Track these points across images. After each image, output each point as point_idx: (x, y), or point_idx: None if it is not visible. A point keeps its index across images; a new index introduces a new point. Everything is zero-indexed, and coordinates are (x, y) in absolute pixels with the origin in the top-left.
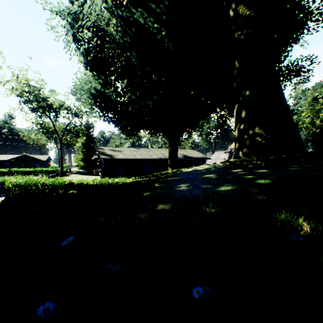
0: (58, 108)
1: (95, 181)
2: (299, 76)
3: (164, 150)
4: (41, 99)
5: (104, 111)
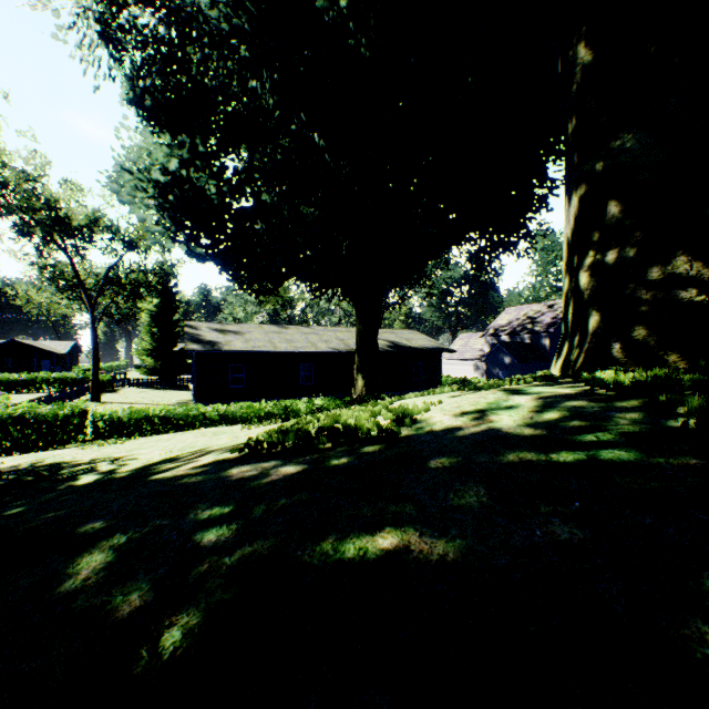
0: (86, 226)
1: (166, 411)
2: None
3: (346, 330)
4: (39, 204)
5: (186, 227)
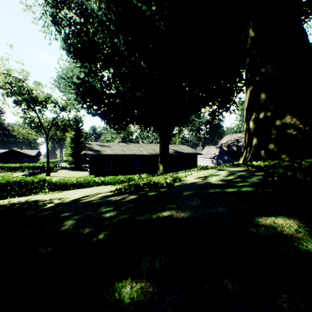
0: (44, 101)
1: (78, 179)
2: None
3: (155, 145)
4: (24, 91)
5: (88, 102)
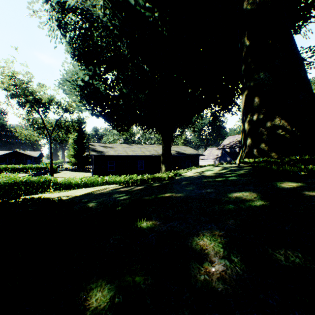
0: (47, 102)
1: (83, 179)
2: None
3: (157, 146)
4: (28, 93)
5: (92, 104)
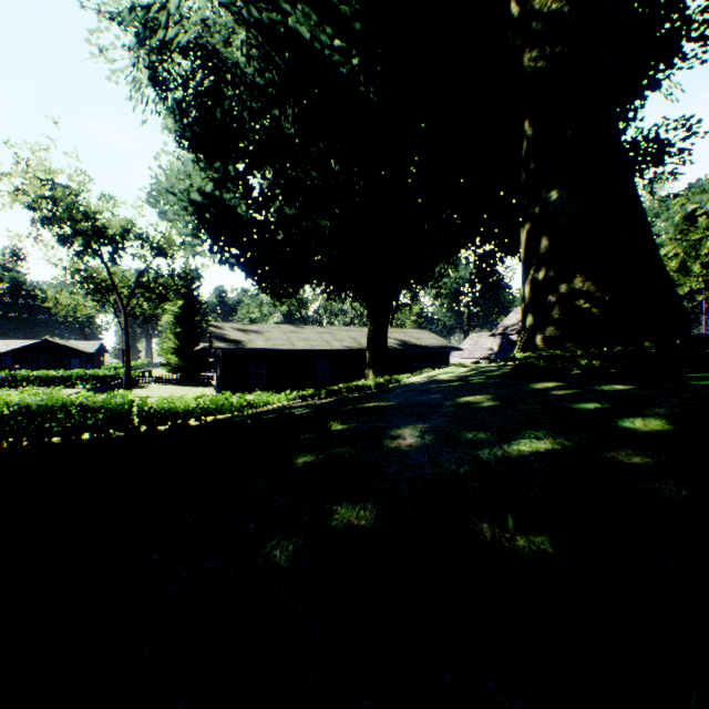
0: (120, 235)
1: (200, 400)
2: (660, 165)
3: (358, 329)
4: (80, 216)
5: (221, 241)
